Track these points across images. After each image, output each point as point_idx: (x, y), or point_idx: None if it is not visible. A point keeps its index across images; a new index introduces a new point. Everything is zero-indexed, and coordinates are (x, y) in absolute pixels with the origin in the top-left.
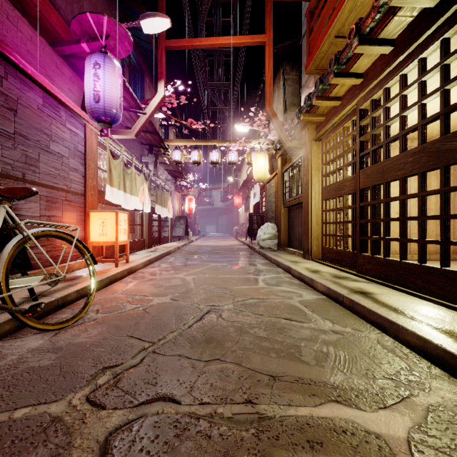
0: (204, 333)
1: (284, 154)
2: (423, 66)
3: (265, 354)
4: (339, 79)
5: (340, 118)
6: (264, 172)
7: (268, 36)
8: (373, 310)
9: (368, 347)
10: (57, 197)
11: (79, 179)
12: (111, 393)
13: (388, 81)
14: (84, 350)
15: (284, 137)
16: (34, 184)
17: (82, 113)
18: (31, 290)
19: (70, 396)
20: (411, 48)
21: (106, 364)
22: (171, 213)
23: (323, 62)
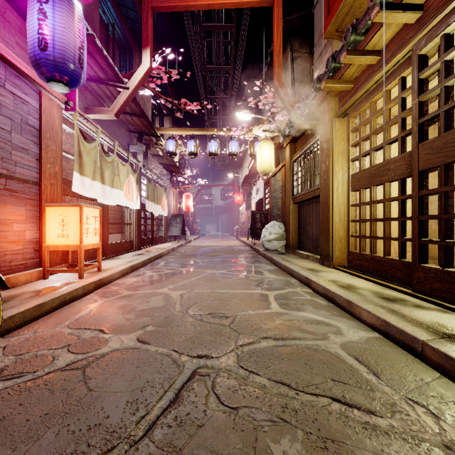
0: None
1: (294, 141)
2: None
3: None
4: (388, 13)
5: (379, 79)
6: (269, 163)
7: None
8: None
9: None
10: None
11: (30, 163)
12: None
13: None
14: None
15: (296, 117)
16: None
17: (33, 74)
18: None
19: None
20: None
21: None
22: (166, 211)
23: (346, 20)
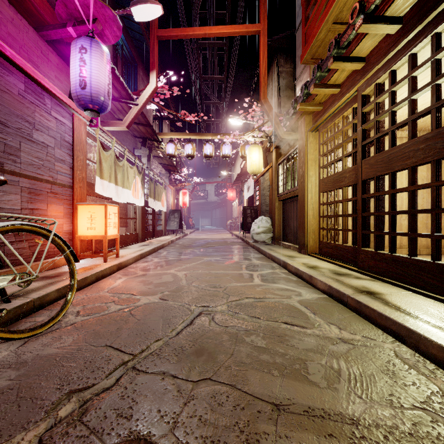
0: (194, 341)
1: (279, 147)
2: (438, 42)
3: (266, 371)
4: (339, 64)
5: (339, 107)
6: (258, 165)
7: (262, 25)
8: (385, 315)
9: (386, 361)
10: (41, 189)
11: (66, 171)
12: (73, 431)
13: (395, 62)
14: (52, 366)
15: (279, 128)
16: (14, 175)
17: (69, 102)
18: (2, 291)
19: (19, 437)
20: (423, 24)
21: (74, 386)
22: (165, 207)
23: (319, 51)
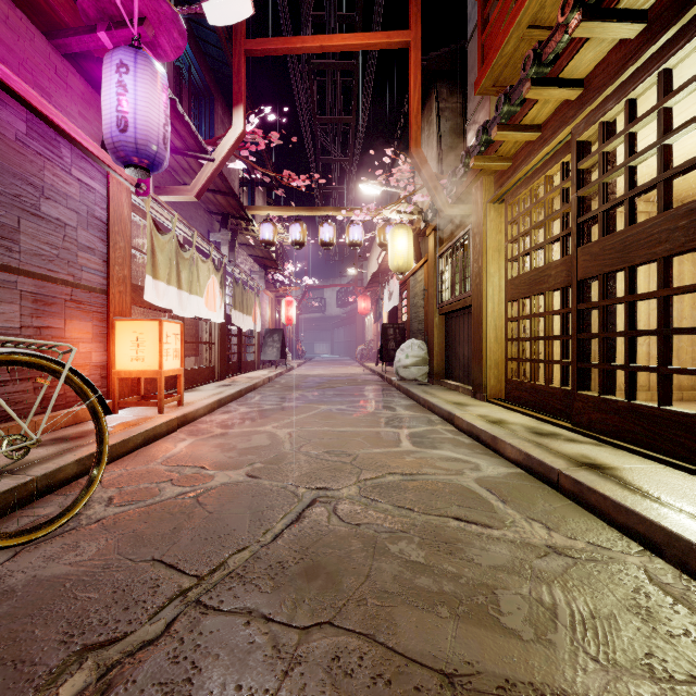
0: (303, 552)
1: (439, 228)
2: None
3: (427, 609)
4: (541, 90)
5: (539, 162)
6: (406, 258)
7: (414, 32)
8: (626, 506)
9: (633, 589)
10: (55, 295)
11: (97, 265)
12: None
13: (636, 84)
14: (57, 598)
15: (441, 199)
16: (9, 271)
17: (101, 154)
18: None
19: None
20: (685, 19)
21: (92, 637)
22: (259, 325)
23: (505, 73)
